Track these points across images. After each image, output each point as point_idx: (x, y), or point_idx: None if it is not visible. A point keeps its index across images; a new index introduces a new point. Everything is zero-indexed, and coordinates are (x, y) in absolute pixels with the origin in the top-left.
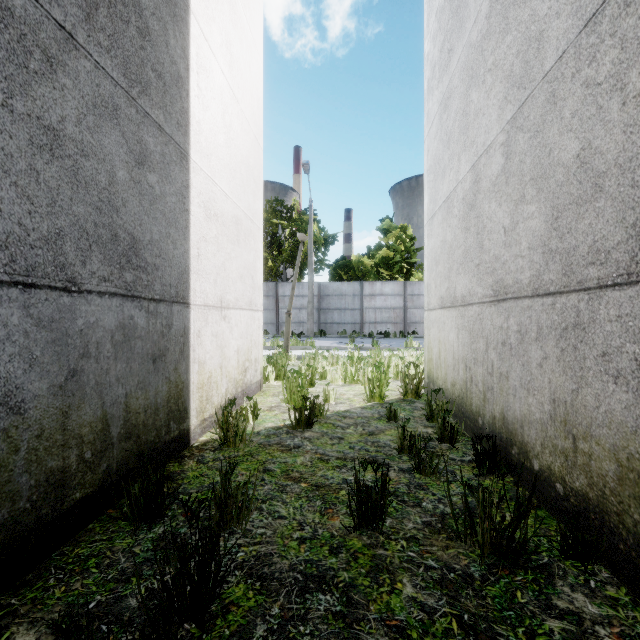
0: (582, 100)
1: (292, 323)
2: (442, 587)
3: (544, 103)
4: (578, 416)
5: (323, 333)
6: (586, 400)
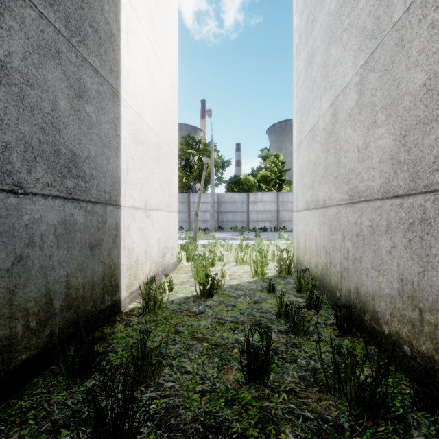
0: (428, 39)
1: (199, 221)
2: (319, 438)
3: (393, 47)
4: (424, 293)
5: (221, 228)
6: (432, 281)
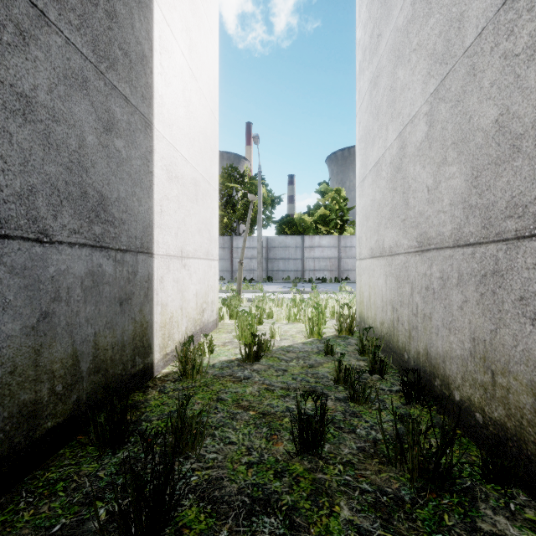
0: (500, 71)
1: (244, 270)
2: (376, 510)
3: (464, 75)
4: (497, 354)
5: (270, 279)
6: (504, 339)
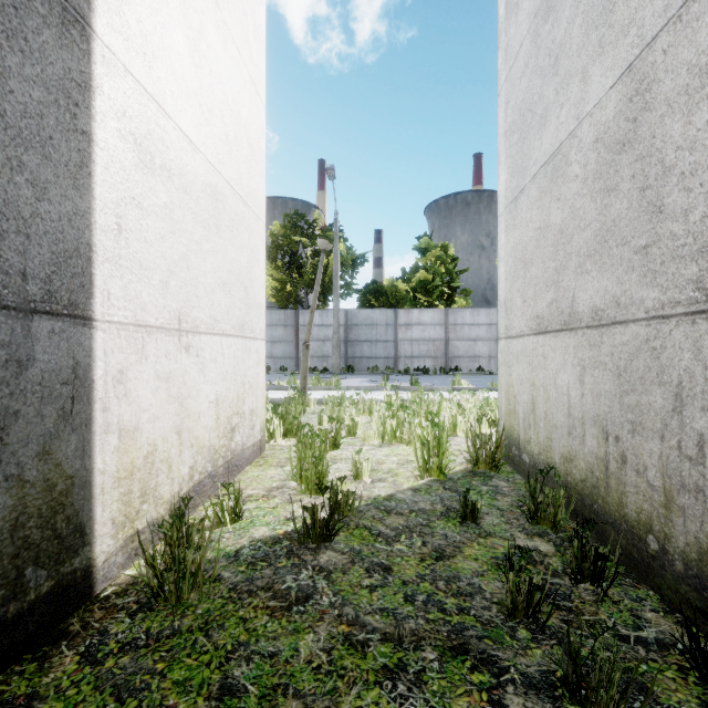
0: None
1: (314, 357)
2: None
3: None
4: None
5: (351, 369)
6: None
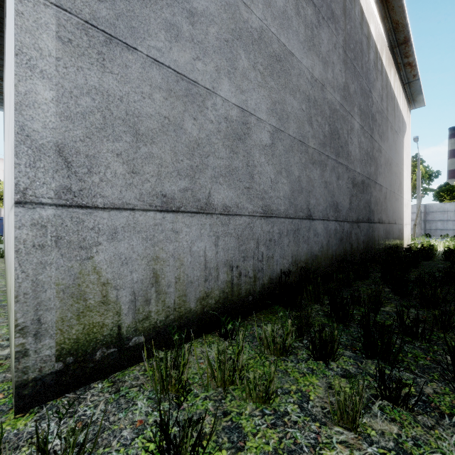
0: None
1: None
2: None
3: None
4: None
5: (428, 235)
6: None
